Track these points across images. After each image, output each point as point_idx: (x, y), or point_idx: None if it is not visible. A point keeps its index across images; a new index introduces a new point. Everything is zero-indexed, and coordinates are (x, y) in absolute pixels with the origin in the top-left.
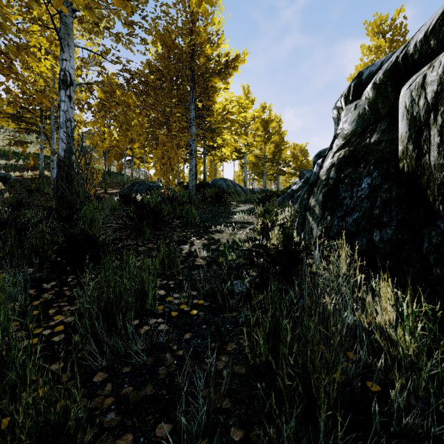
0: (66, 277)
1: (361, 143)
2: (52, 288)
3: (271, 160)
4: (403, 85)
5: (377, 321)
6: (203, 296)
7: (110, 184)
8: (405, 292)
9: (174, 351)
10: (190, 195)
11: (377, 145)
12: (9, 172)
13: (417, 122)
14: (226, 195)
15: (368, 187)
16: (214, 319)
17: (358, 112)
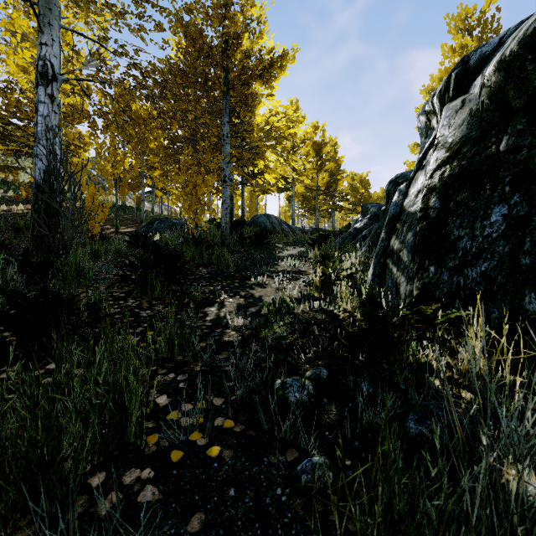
0: None
1: (482, 153)
2: None
3: (325, 193)
4: None
5: None
6: (233, 410)
7: (124, 222)
8: None
9: None
10: (223, 235)
11: (513, 153)
12: None
13: None
14: (270, 235)
15: (503, 220)
16: (251, 470)
17: (469, 109)
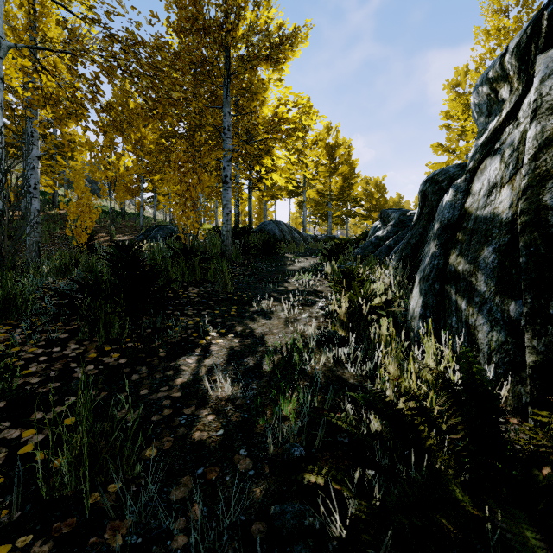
0: None
1: None
2: None
3: (338, 198)
4: None
5: None
6: None
7: (121, 229)
8: None
9: None
10: (223, 245)
11: None
12: None
13: None
14: (279, 244)
15: None
16: None
17: None
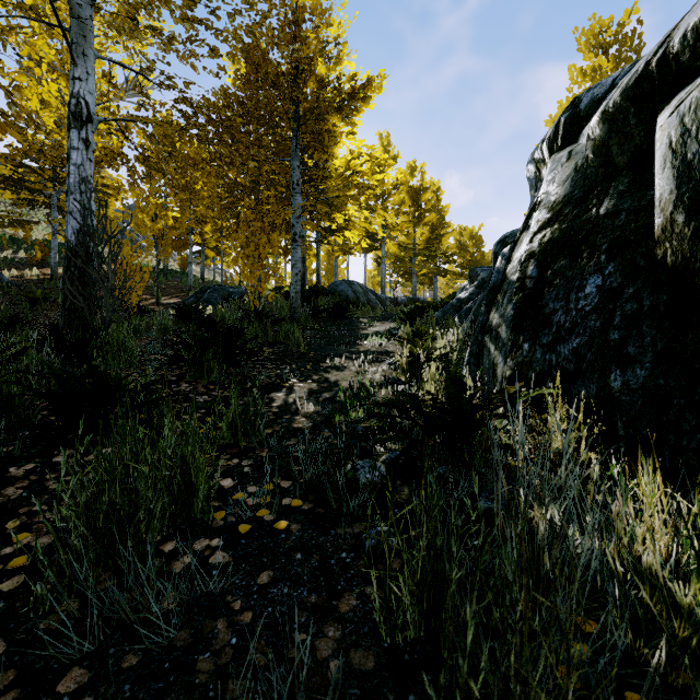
0: (48, 457)
1: (582, 215)
2: (25, 475)
3: (424, 252)
4: (660, 111)
5: (643, 563)
6: (301, 491)
7: (166, 290)
8: (673, 485)
9: (234, 614)
10: (292, 308)
11: (612, 218)
12: (1, 270)
13: (694, 171)
14: (352, 307)
15: (596, 292)
16: (318, 540)
17: (574, 163)
